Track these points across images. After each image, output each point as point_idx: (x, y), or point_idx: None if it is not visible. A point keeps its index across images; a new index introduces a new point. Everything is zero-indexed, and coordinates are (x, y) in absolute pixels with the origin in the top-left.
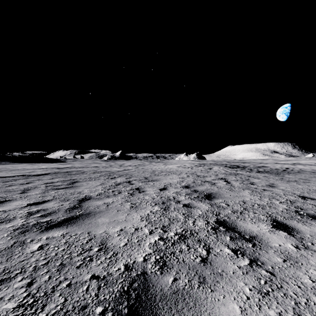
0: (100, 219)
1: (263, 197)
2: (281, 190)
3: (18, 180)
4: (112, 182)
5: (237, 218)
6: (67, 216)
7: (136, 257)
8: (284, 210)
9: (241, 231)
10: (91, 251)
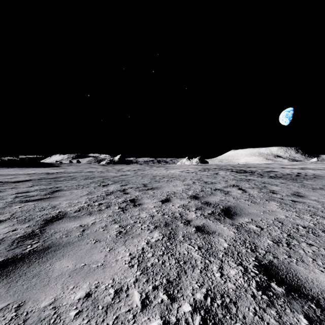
0: (60, 263)
1: (301, 213)
2: (315, 202)
3: None
4: (103, 191)
5: (290, 257)
6: (7, 255)
7: None
8: None
9: (317, 295)
10: None
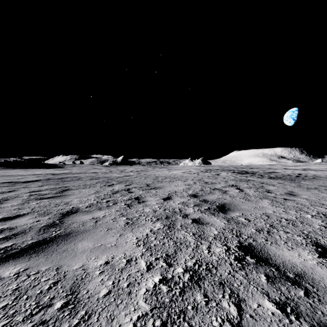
0: (82, 243)
1: (288, 209)
2: (305, 200)
3: (0, 188)
4: (109, 190)
5: (266, 241)
6: (38, 238)
7: (120, 323)
8: (321, 227)
9: (279, 264)
10: (50, 308)
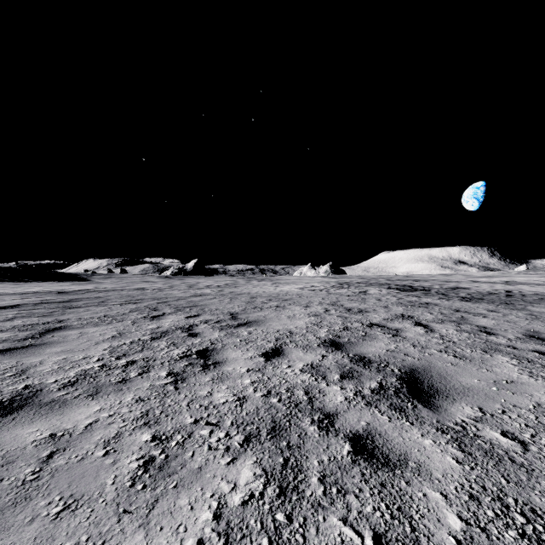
0: None
1: None
2: None
3: None
4: (148, 329)
5: None
6: None
7: None
8: None
9: None
10: None
